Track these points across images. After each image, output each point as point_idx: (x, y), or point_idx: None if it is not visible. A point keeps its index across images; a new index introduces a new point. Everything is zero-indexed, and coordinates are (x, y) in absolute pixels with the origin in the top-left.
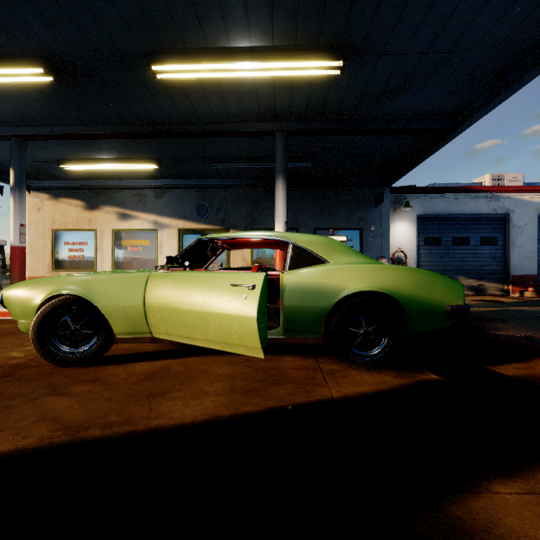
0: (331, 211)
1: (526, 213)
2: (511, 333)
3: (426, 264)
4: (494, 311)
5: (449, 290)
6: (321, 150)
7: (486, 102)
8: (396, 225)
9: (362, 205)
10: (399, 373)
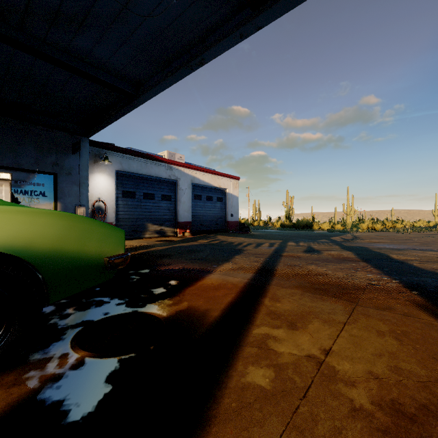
0: (12, 147)
1: (186, 182)
2: (173, 267)
3: (124, 213)
4: (166, 249)
5: (108, 239)
6: None
7: (159, 81)
8: (97, 177)
9: (57, 149)
10: (26, 371)
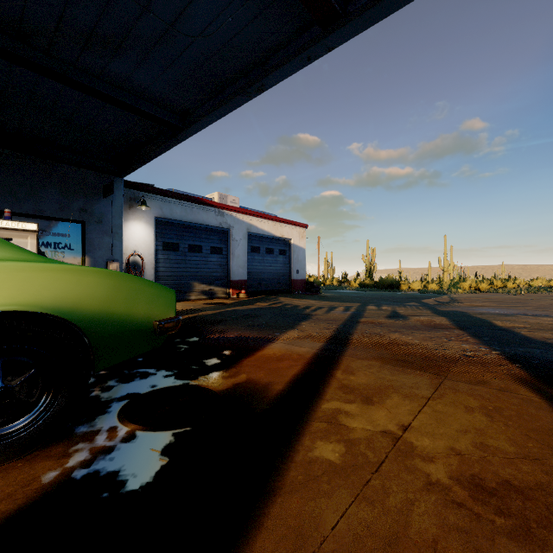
0: (32, 190)
1: (241, 230)
2: (227, 335)
3: (165, 270)
4: (218, 313)
5: (157, 300)
6: (1, 86)
7: (209, 111)
8: (133, 225)
9: (85, 192)
10: (75, 443)
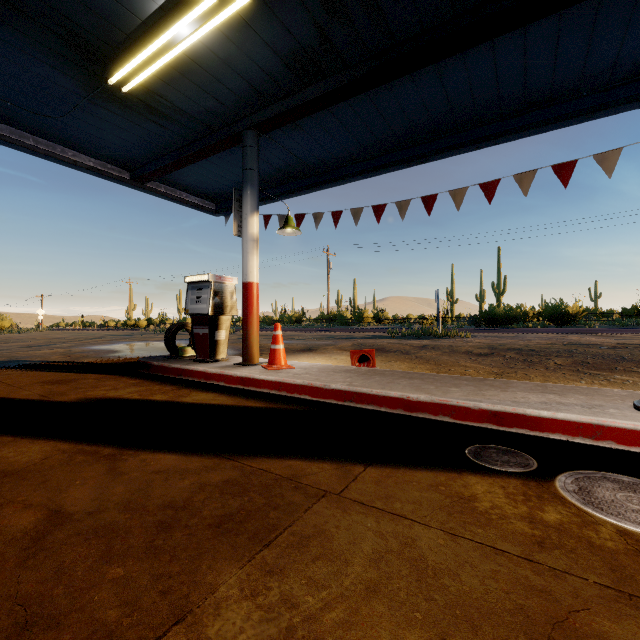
0: None
1: None
2: None
3: None
4: None
5: None
6: None
7: None
8: None
9: None
10: None
